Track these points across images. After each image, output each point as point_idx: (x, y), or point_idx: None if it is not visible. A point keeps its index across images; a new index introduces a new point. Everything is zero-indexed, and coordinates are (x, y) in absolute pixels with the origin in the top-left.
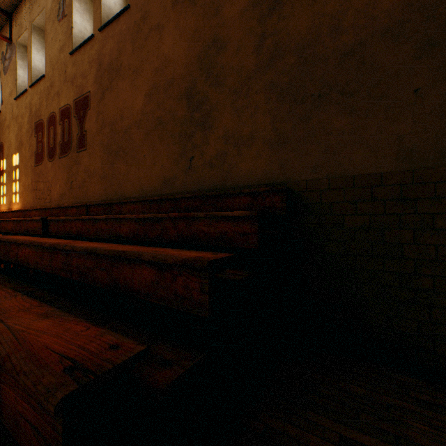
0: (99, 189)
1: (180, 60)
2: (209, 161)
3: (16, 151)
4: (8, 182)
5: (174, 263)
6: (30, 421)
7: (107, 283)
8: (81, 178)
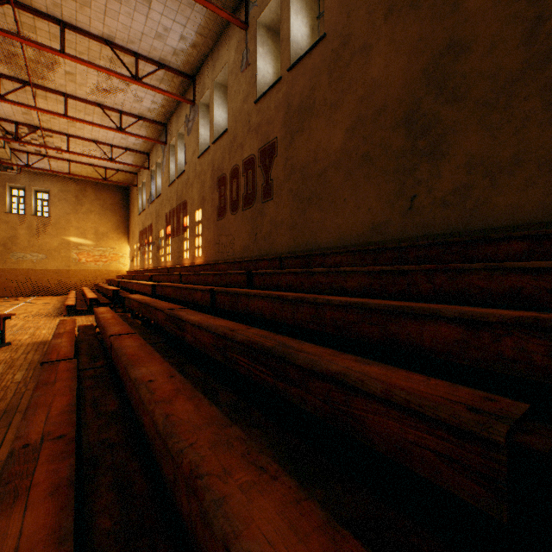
0: (287, 240)
1: (396, 80)
2: (441, 198)
3: (198, 207)
4: (191, 238)
5: (499, 321)
6: (431, 449)
7: (379, 338)
8: (267, 230)
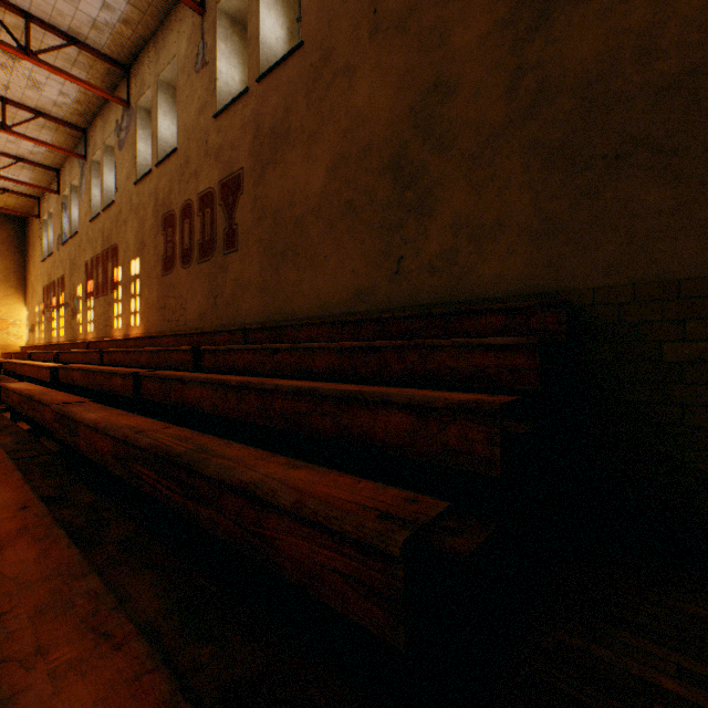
0: (256, 307)
1: (382, 115)
2: (428, 262)
3: (136, 255)
4: (125, 299)
5: (445, 406)
6: (340, 571)
7: (332, 432)
8: (230, 291)
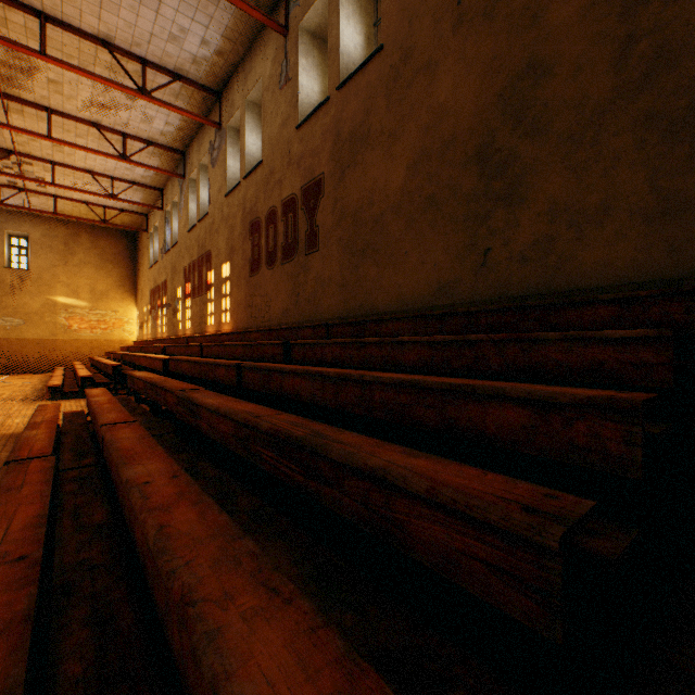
0: (336, 303)
1: (466, 106)
2: (519, 252)
3: (226, 260)
4: (217, 298)
5: (571, 401)
6: (481, 559)
7: (436, 424)
8: (311, 289)
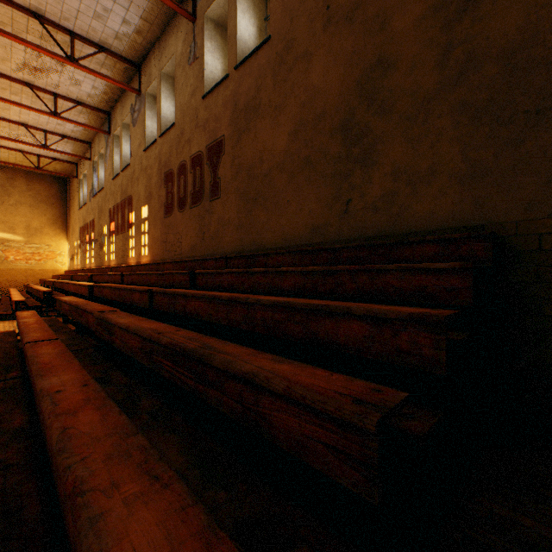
0: (234, 240)
1: (333, 89)
2: (371, 203)
3: (145, 203)
4: (137, 235)
5: (397, 317)
6: (323, 442)
7: (302, 336)
8: (214, 229)
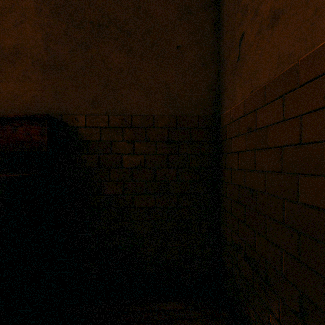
0: None
1: None
2: None
3: None
4: None
5: None
6: None
7: None
8: None
